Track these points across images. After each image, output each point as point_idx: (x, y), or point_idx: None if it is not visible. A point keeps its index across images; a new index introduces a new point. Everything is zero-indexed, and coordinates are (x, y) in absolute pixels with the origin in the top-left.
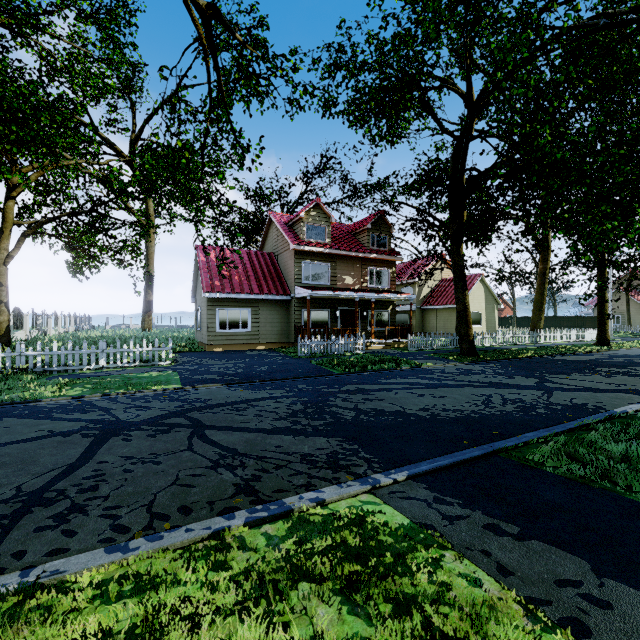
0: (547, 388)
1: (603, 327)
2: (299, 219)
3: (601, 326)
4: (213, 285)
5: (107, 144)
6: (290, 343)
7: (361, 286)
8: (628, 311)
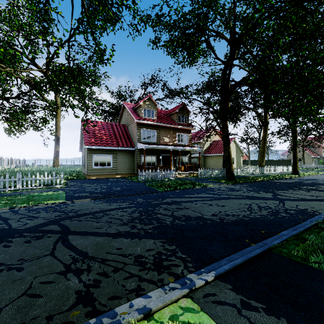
0: (280, 199)
1: (295, 165)
2: (139, 106)
3: (294, 164)
4: (90, 141)
5: (33, 64)
6: (134, 174)
7: (173, 143)
8: (303, 157)
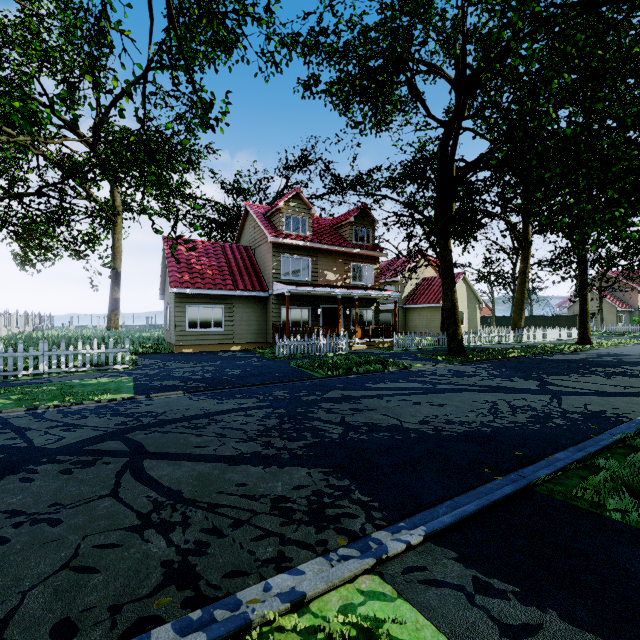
0: (552, 392)
1: (585, 326)
2: (277, 210)
3: (583, 325)
4: (182, 279)
5: (68, 127)
6: (268, 343)
7: (344, 283)
8: (601, 311)
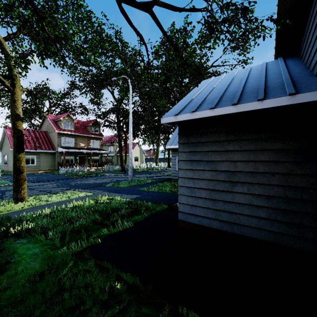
0: None
1: (169, 162)
2: (60, 120)
3: (168, 161)
4: None
5: None
6: (55, 170)
7: (88, 147)
8: None
